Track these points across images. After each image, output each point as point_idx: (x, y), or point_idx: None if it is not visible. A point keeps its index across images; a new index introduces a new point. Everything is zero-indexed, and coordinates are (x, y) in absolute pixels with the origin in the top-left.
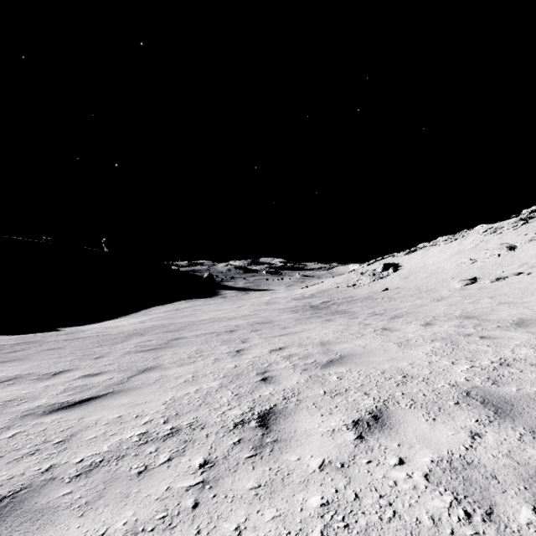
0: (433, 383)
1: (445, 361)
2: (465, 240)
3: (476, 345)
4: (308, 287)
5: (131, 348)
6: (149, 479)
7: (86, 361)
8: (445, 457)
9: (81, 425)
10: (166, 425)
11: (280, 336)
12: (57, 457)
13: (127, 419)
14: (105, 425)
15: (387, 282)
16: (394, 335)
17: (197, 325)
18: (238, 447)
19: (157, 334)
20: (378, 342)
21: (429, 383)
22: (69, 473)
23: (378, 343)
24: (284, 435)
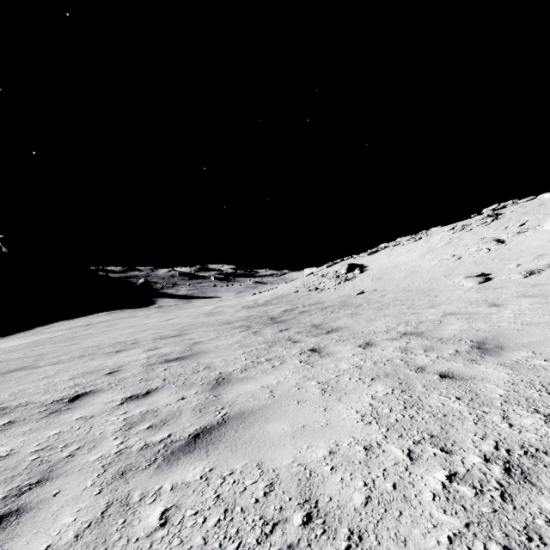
0: None
1: None
2: (431, 239)
3: None
4: (261, 293)
5: None
6: None
7: None
8: None
9: None
10: None
11: (188, 450)
12: None
13: None
14: None
15: (357, 284)
16: None
17: (31, 369)
18: None
19: None
20: None
21: None
22: None
23: None
24: None
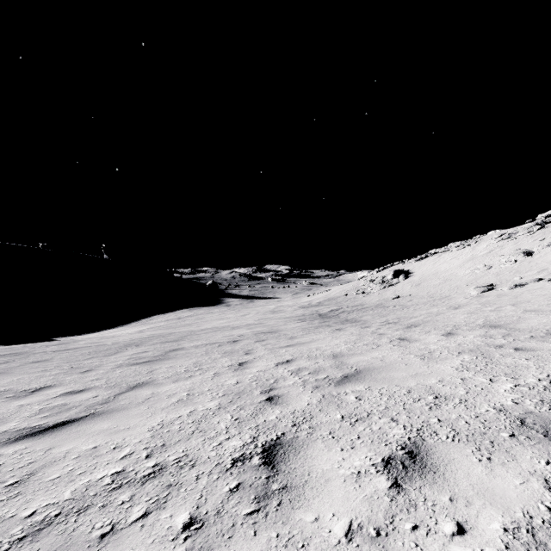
0: (474, 406)
1: (482, 378)
2: (478, 246)
3: (513, 358)
4: (315, 295)
5: (124, 361)
6: (113, 548)
7: (72, 375)
8: (523, 523)
9: (46, 459)
10: (148, 460)
11: (287, 347)
12: (3, 508)
13: (103, 451)
14: (75, 459)
15: (398, 289)
16: (414, 346)
17: (198, 335)
18: (235, 497)
19: (155, 345)
20: (397, 354)
21: (468, 406)
22: (12, 534)
23: (398, 356)
24: (295, 480)
